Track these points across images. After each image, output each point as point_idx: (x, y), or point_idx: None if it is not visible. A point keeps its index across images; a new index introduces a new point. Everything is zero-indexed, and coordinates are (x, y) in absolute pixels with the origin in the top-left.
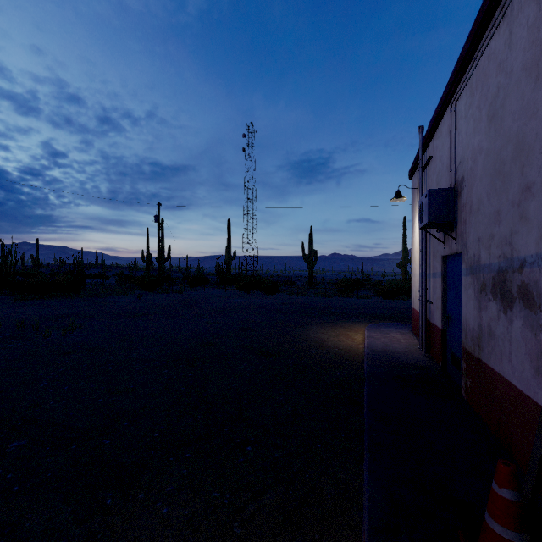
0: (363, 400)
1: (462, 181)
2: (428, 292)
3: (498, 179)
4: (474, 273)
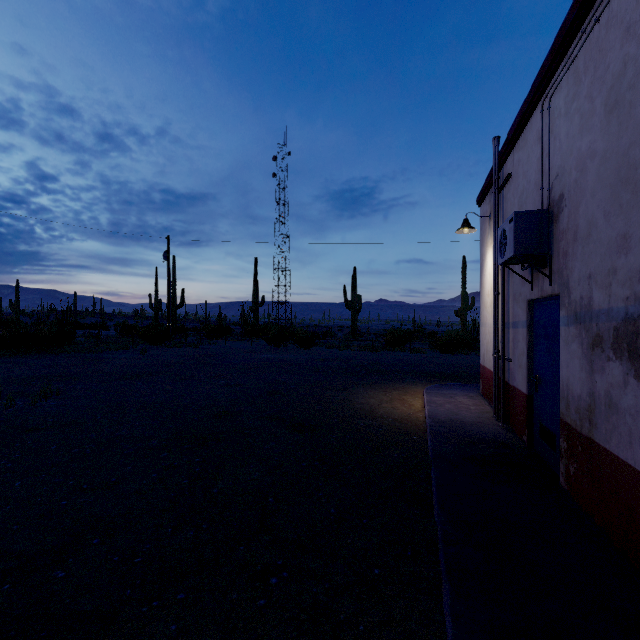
0: (432, 493)
1: (561, 200)
2: (505, 346)
3: (625, 190)
4: (582, 323)
